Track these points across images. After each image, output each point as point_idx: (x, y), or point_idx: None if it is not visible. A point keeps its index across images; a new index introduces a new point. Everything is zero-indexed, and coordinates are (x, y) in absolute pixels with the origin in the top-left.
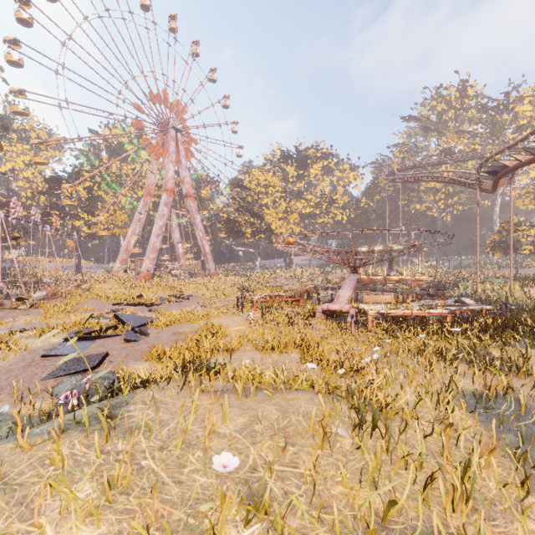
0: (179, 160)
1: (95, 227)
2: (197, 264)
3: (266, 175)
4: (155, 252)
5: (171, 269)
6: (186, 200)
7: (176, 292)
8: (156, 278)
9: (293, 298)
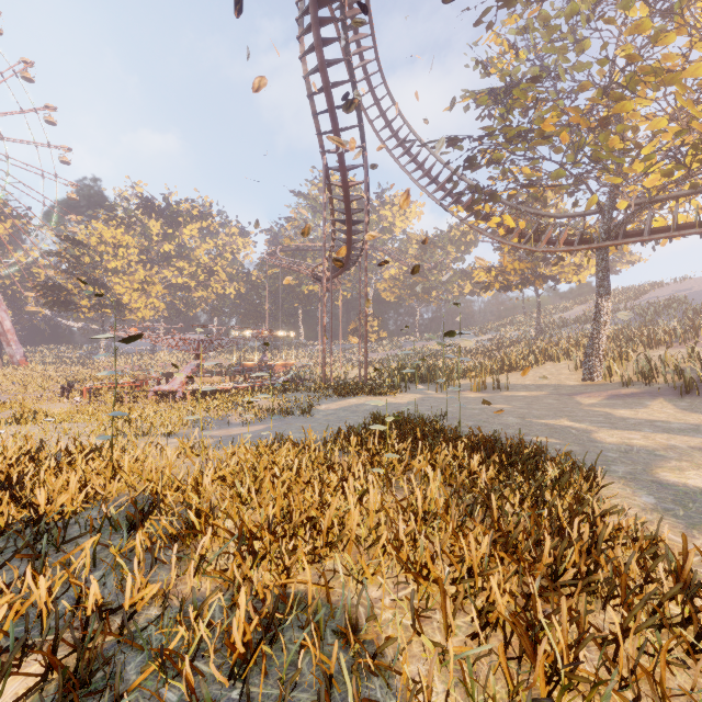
0: None
1: None
2: None
3: (114, 232)
4: None
5: None
6: None
7: None
8: None
9: (132, 384)
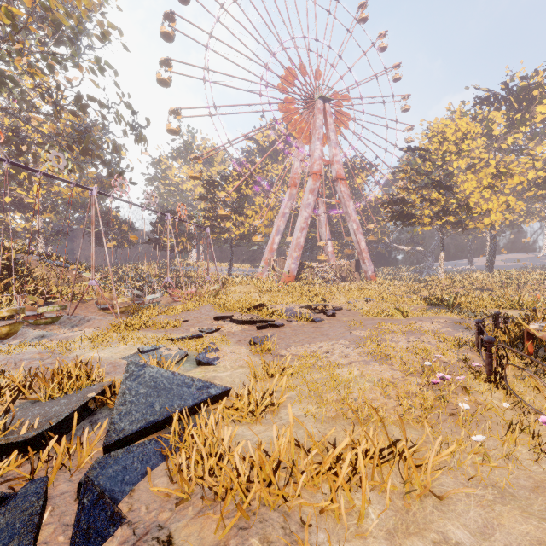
0: (327, 137)
1: (243, 228)
2: (350, 265)
3: (458, 122)
4: (298, 250)
5: (318, 271)
6: (336, 184)
7: (318, 301)
8: (300, 281)
9: None
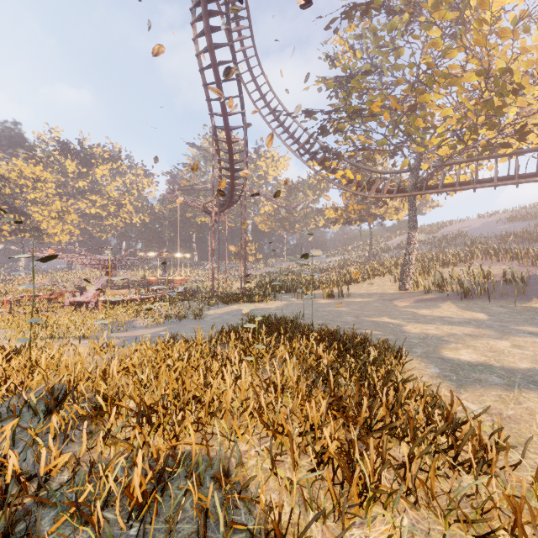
0: None
1: None
2: None
3: (33, 169)
4: None
5: None
6: None
7: None
8: None
9: (49, 296)
